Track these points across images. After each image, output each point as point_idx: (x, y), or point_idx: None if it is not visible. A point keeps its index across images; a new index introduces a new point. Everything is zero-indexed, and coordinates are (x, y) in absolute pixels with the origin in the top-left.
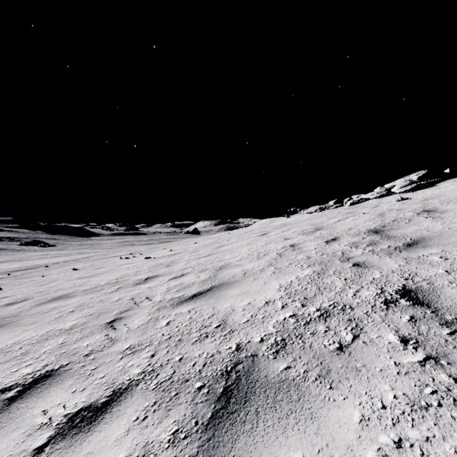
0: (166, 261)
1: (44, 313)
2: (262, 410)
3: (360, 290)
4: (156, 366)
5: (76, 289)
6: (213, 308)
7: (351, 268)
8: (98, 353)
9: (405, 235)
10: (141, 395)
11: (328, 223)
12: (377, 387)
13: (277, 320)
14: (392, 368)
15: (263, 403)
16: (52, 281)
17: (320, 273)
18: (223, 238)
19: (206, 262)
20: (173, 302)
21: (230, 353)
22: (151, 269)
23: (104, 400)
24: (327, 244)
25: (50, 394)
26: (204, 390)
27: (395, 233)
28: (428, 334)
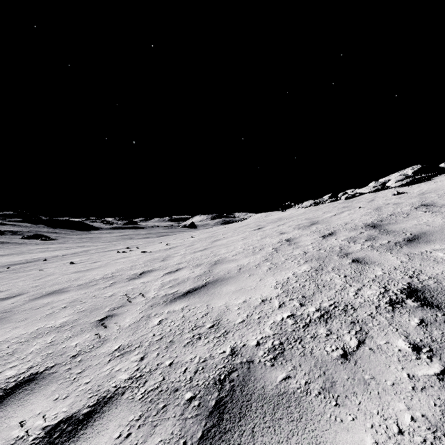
0: (162, 255)
1: (37, 309)
2: (259, 430)
3: (362, 288)
4: (144, 371)
5: (71, 284)
6: (207, 306)
7: (351, 264)
8: (86, 354)
9: (405, 229)
10: (126, 406)
11: (324, 218)
12: (390, 405)
13: (274, 321)
14: (405, 381)
15: (260, 422)
16: (48, 275)
17: (318, 269)
18: (218, 232)
19: (201, 256)
20: (166, 298)
21: (224, 358)
22: (147, 263)
23: (87, 410)
24: (324, 239)
25: (31, 401)
26: (195, 403)
27: (393, 227)
28: (443, 341)
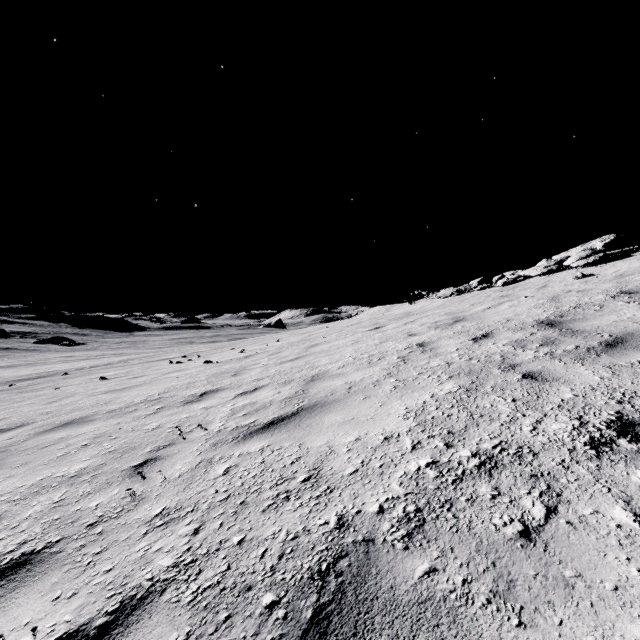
0: (234, 367)
1: (44, 448)
2: None
3: (543, 420)
4: (198, 554)
5: (99, 409)
6: (300, 445)
7: (521, 381)
8: (111, 521)
9: (600, 329)
10: (165, 616)
11: (473, 312)
12: (616, 629)
13: (406, 472)
14: (637, 583)
15: None
16: (67, 396)
17: (470, 389)
18: (317, 334)
19: (291, 369)
20: (238, 433)
21: (327, 533)
22: (211, 379)
23: (102, 621)
24: (475, 343)
25: (16, 602)
26: (278, 613)
27: (581, 325)
28: None
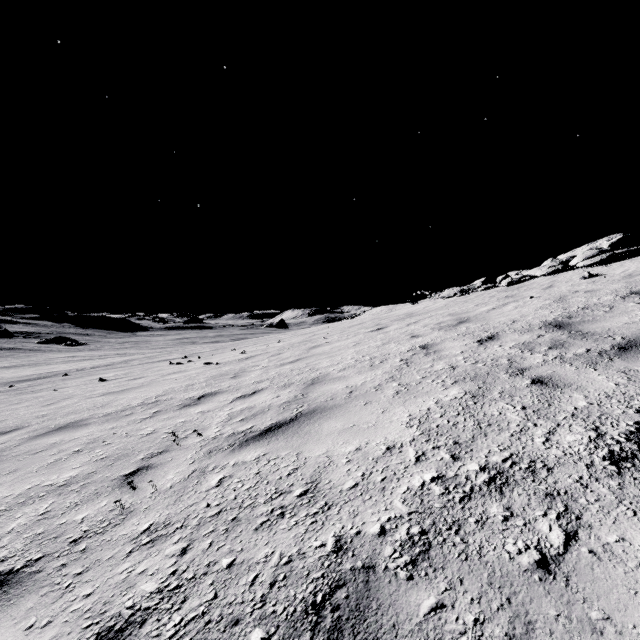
0: (234, 369)
1: (36, 454)
2: None
3: (557, 430)
4: (184, 578)
5: (95, 412)
6: (298, 455)
7: (530, 387)
8: (96, 537)
9: (611, 331)
10: None
11: (478, 313)
12: None
13: (409, 488)
14: None
15: None
16: (65, 399)
17: (476, 395)
18: (318, 335)
19: (291, 372)
20: (233, 440)
21: (324, 557)
22: (210, 382)
23: None
24: (481, 345)
25: None
26: None
27: (591, 327)
28: None
